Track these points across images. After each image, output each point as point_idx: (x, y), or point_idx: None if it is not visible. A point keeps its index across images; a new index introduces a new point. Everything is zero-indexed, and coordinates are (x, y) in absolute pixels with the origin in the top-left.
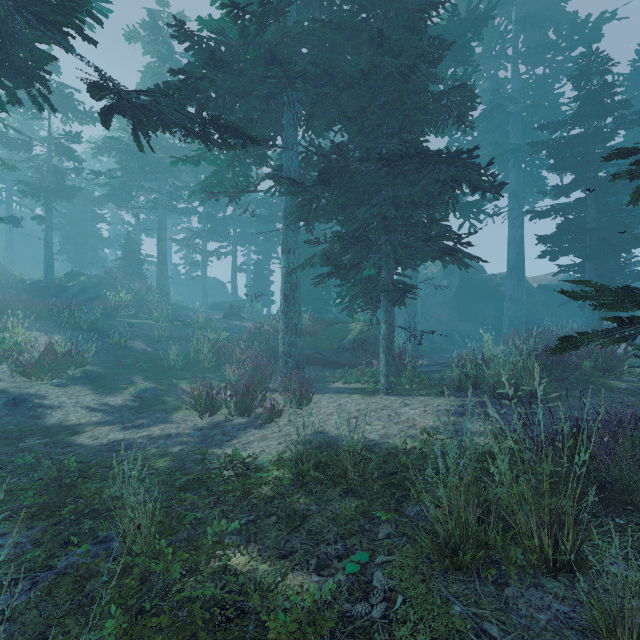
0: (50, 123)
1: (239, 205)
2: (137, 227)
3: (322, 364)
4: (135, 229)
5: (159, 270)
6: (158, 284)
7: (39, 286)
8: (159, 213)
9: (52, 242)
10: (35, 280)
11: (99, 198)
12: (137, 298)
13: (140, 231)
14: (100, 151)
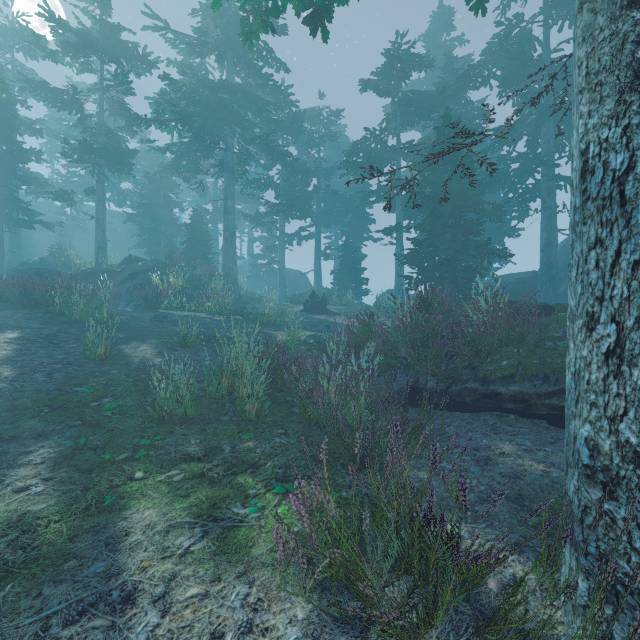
0: (102, 75)
1: (323, 173)
2: (214, 215)
3: (550, 417)
4: (213, 217)
5: (225, 251)
6: (224, 269)
7: (86, 272)
8: (225, 178)
9: (104, 219)
10: (90, 267)
11: (163, 171)
12: (193, 284)
13: (217, 219)
14: (159, 108)
